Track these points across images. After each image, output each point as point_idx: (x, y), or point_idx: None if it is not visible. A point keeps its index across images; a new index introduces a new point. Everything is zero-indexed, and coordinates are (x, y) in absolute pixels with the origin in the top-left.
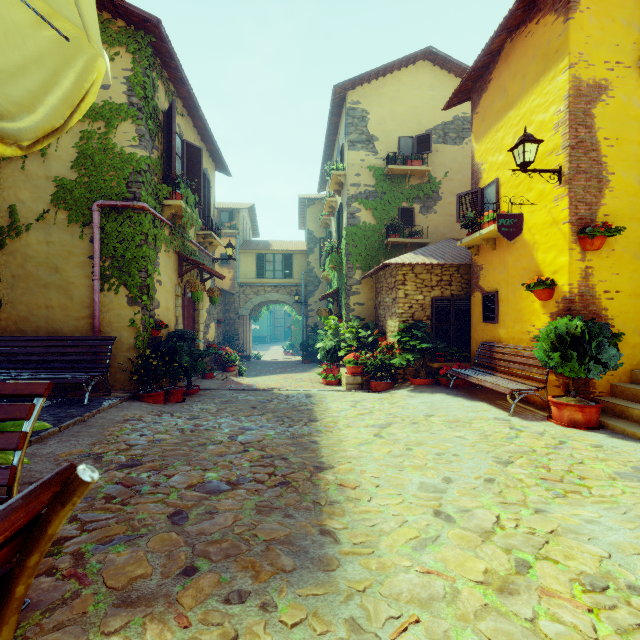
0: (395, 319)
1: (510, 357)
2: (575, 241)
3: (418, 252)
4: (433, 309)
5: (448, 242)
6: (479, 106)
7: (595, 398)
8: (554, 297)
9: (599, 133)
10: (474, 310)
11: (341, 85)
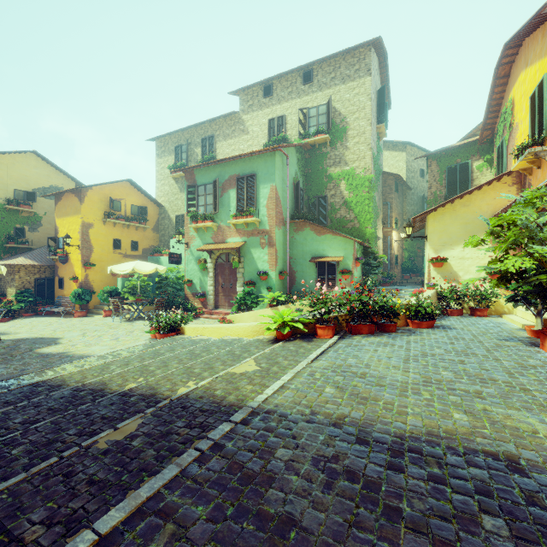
0: (14, 288)
1: (66, 301)
2: (83, 267)
3: (27, 256)
4: (36, 283)
5: (46, 249)
6: (58, 204)
7: (89, 310)
8: (78, 282)
9: (91, 237)
10: (56, 284)
11: None
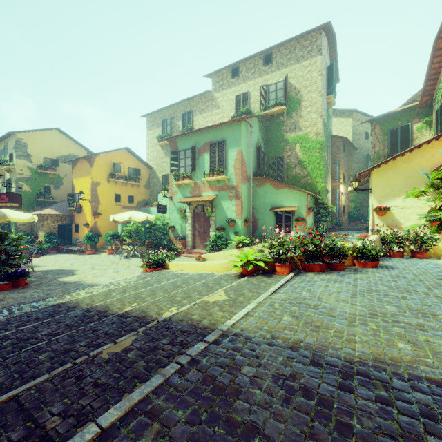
0: (43, 232)
1: (80, 242)
2: (93, 216)
3: (53, 208)
4: (59, 228)
5: (66, 202)
6: (74, 168)
7: (97, 249)
8: (89, 227)
9: (98, 193)
10: (73, 229)
11: (13, 132)
